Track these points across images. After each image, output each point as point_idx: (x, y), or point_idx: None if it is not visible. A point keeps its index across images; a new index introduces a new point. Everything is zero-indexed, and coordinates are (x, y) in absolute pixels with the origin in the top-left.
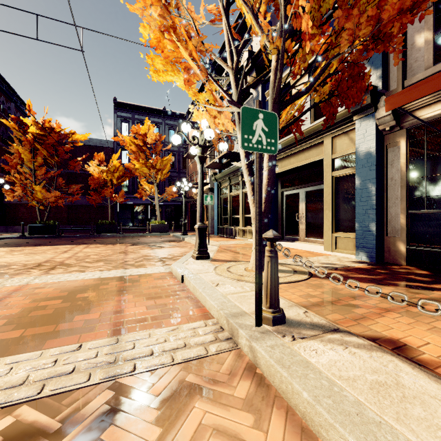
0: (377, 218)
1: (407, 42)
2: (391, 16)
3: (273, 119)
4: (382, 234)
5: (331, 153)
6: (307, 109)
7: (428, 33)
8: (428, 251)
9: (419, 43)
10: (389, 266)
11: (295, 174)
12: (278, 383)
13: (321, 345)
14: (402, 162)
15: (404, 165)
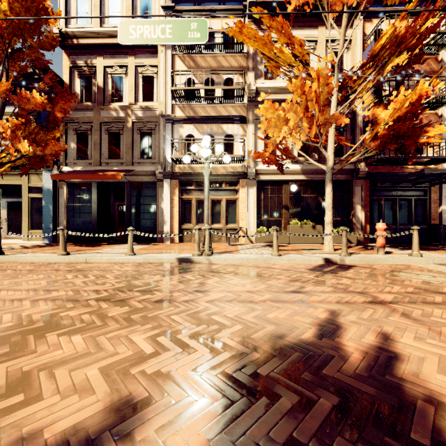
0: (54, 222)
1: (68, 143)
2: (49, 153)
3: (0, 191)
4: (57, 229)
5: (28, 183)
6: (11, 168)
7: (75, 145)
8: (75, 235)
9: (72, 146)
10: (59, 243)
11: None
12: (6, 260)
13: (18, 255)
14: (65, 196)
15: (66, 198)
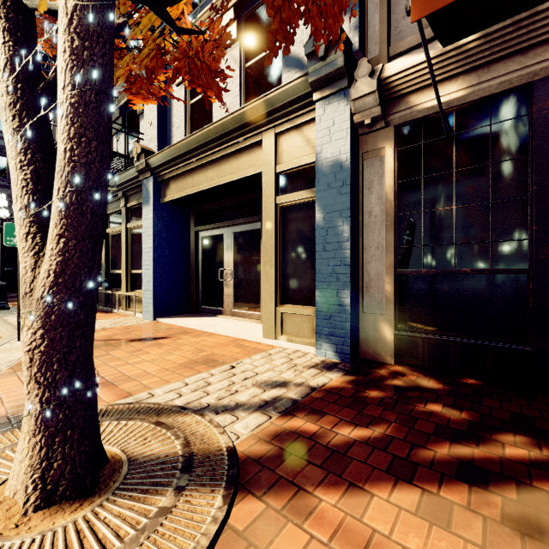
0: (352, 282)
1: None
2: None
3: None
4: (357, 310)
5: (275, 162)
6: None
7: None
8: (428, 339)
9: None
10: (373, 370)
11: (218, 203)
12: None
13: None
14: (388, 184)
15: (391, 190)
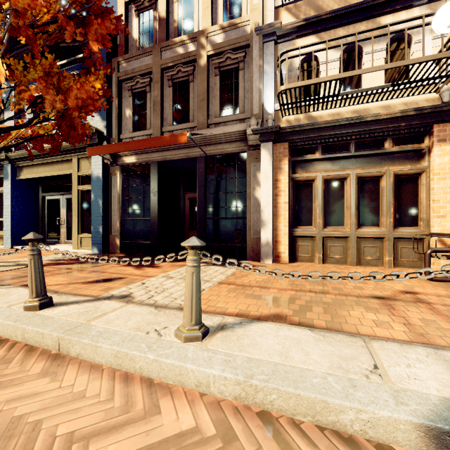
0: (104, 223)
1: (122, 110)
2: (73, 106)
3: None
4: (108, 234)
5: (78, 170)
6: (30, 138)
7: (130, 111)
8: (130, 243)
9: (127, 114)
10: (109, 254)
11: (56, 181)
12: None
13: None
14: (118, 187)
15: (119, 189)
